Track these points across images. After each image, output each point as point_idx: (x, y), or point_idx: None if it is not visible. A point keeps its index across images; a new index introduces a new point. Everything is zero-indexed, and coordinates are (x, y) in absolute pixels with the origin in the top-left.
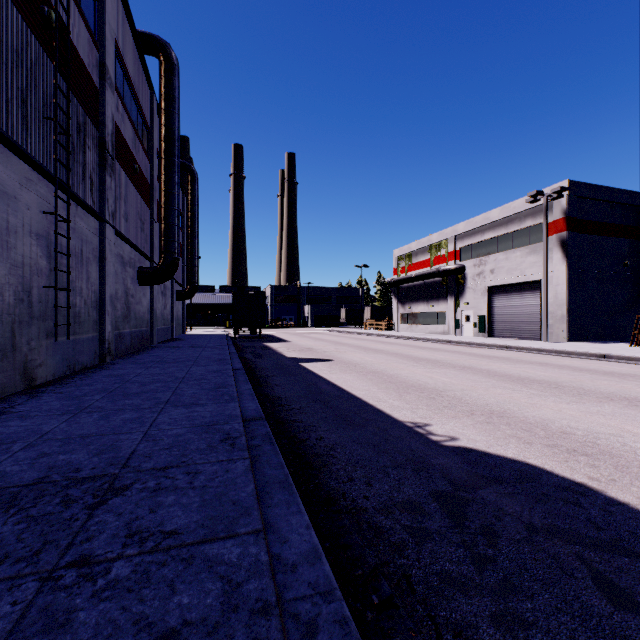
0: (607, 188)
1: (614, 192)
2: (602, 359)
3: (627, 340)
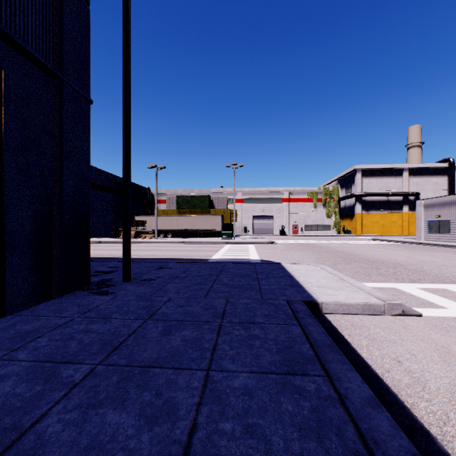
0: (105, 171)
1: (107, 174)
2: (99, 243)
3: (112, 237)
